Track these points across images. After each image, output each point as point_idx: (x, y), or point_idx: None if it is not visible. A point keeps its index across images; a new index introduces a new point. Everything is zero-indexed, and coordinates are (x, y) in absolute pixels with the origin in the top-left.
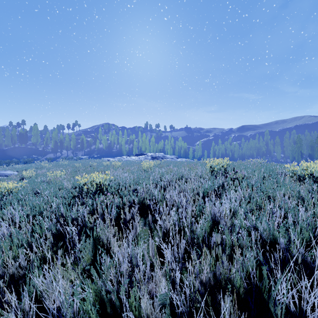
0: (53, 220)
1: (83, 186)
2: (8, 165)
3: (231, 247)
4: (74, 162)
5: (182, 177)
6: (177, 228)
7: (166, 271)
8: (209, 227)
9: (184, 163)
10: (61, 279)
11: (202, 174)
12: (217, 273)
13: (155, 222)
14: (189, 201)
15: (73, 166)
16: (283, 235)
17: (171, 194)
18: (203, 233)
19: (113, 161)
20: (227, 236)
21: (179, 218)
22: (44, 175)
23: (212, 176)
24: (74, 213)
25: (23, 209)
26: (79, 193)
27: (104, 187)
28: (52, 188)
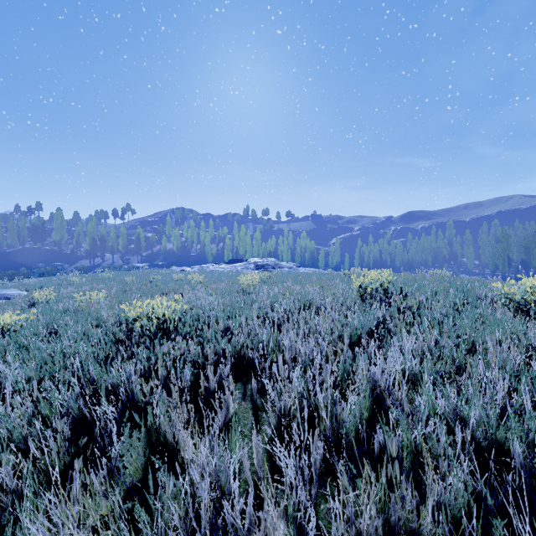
0: (75, 390)
1: (134, 322)
2: (12, 279)
3: (411, 453)
4: (124, 274)
5: (309, 304)
6: (305, 413)
7: (288, 513)
8: (367, 410)
9: (311, 277)
10: (75, 529)
11: (346, 299)
12: (392, 519)
13: (263, 393)
14: (324, 352)
15: (121, 282)
16: (520, 435)
17: (291, 337)
18: (356, 424)
19: (189, 273)
20: (404, 432)
21: (307, 386)
22: (71, 297)
23: (362, 302)
24: (115, 376)
25: (22, 367)
26: (126, 334)
27: (171, 323)
28: (79, 324)
